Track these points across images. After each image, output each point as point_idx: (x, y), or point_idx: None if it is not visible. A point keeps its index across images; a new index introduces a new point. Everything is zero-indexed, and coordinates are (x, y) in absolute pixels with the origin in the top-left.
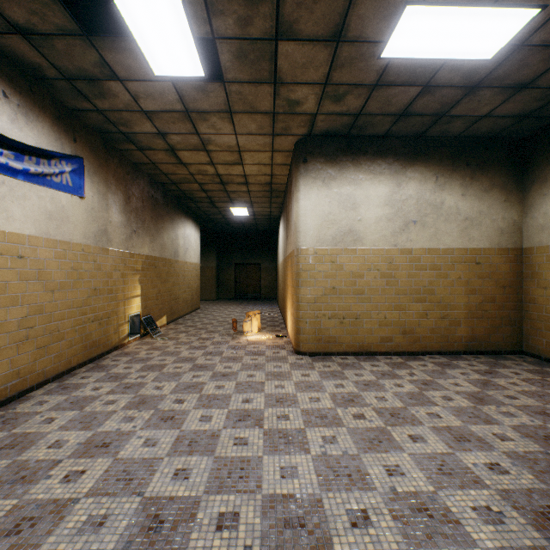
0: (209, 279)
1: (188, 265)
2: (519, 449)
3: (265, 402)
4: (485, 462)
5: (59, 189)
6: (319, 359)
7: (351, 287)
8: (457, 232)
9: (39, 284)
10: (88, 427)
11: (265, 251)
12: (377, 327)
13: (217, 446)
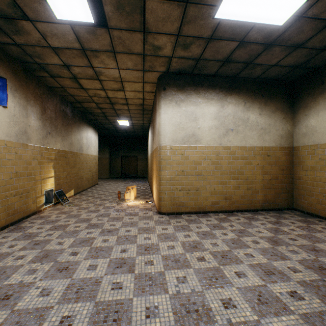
0: (104, 165)
1: (90, 156)
2: (306, 279)
3: (136, 251)
4: (287, 291)
5: None
6: (173, 217)
7: (194, 170)
8: (257, 136)
9: None
10: None
11: (140, 148)
12: (210, 196)
13: (99, 291)
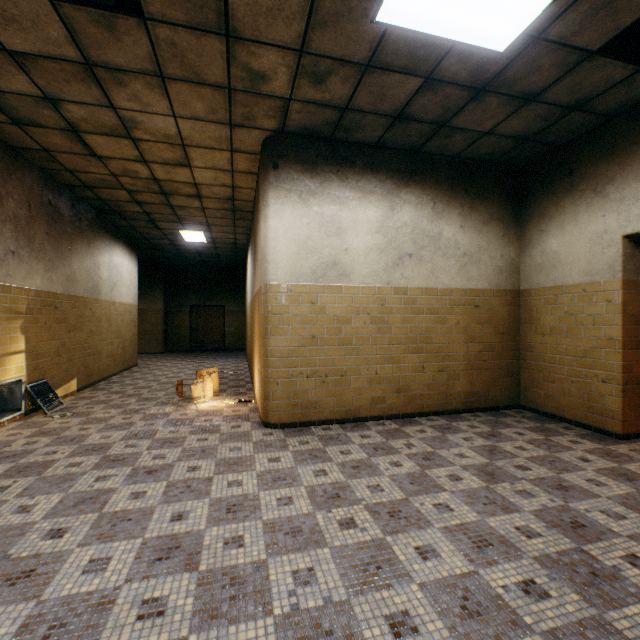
0: (153, 326)
1: (117, 306)
2: (551, 550)
3: (208, 516)
4: (518, 581)
5: None
6: (294, 432)
7: (336, 335)
8: (456, 269)
9: None
10: None
11: (231, 290)
12: (367, 386)
13: (105, 628)
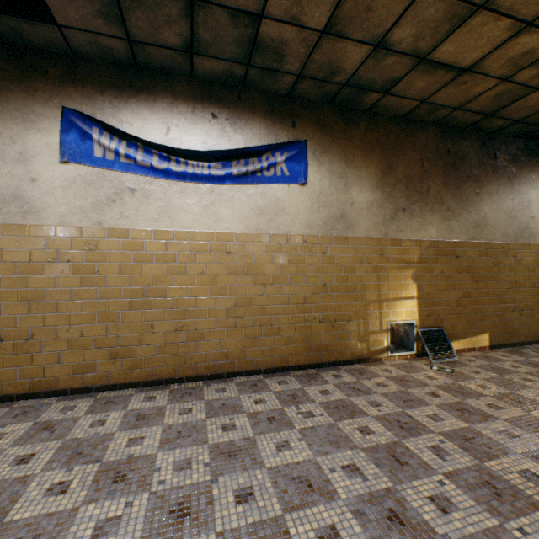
0: None
1: None
2: None
3: None
4: None
5: (272, 182)
6: None
7: None
8: None
9: (247, 278)
10: (167, 442)
11: None
12: None
13: None
